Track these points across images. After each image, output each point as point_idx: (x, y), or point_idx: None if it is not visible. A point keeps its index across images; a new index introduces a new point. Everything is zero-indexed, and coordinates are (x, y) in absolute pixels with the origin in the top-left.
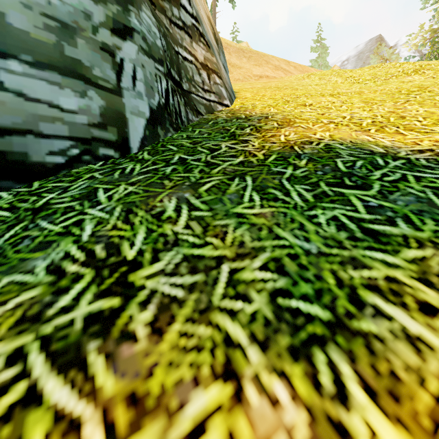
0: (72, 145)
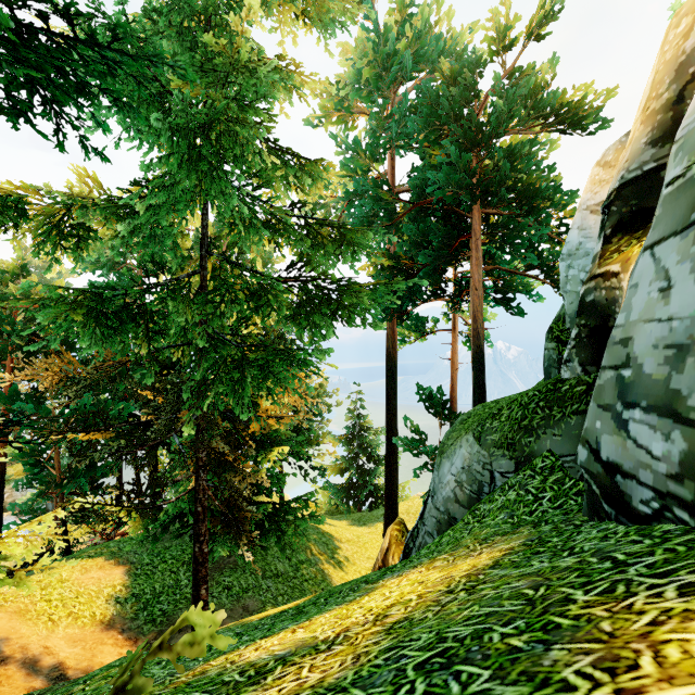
0: (653, 496)
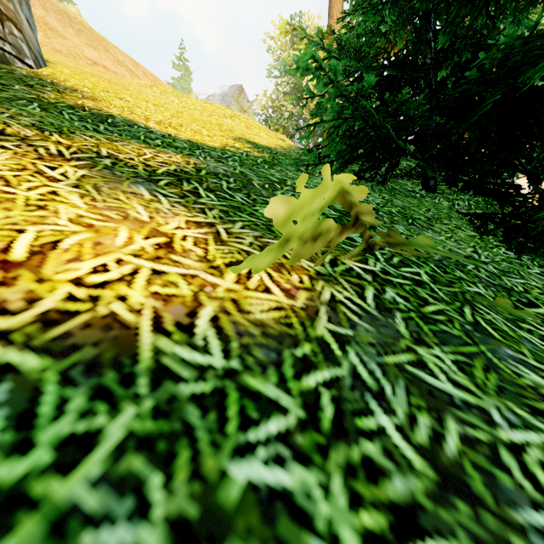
0: None
